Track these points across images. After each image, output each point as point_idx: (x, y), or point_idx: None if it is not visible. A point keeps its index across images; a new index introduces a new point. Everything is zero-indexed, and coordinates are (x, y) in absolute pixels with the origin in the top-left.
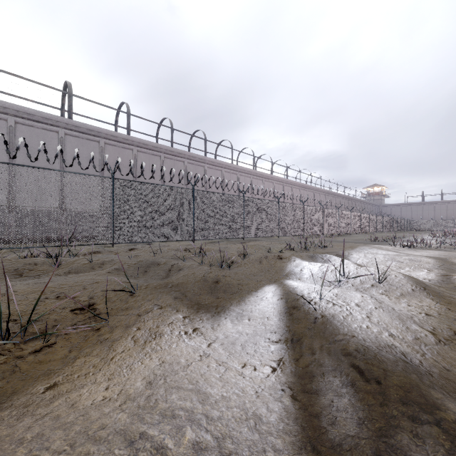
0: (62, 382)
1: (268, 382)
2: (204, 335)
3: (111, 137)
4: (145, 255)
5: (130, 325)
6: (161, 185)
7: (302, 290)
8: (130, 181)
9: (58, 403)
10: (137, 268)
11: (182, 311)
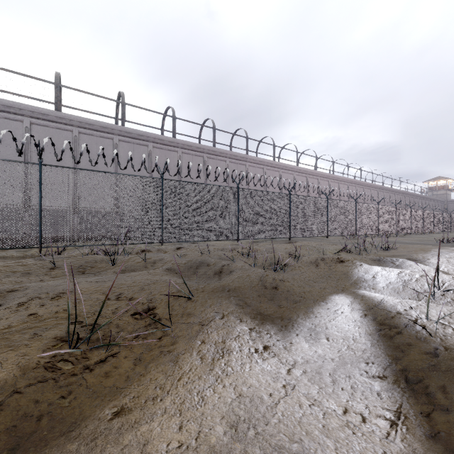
0: (129, 404)
1: (394, 446)
2: (278, 356)
3: (158, 141)
4: (193, 254)
5: (193, 336)
6: (206, 184)
7: (393, 305)
8: (177, 181)
9: (128, 438)
10: (187, 269)
11: (245, 322)
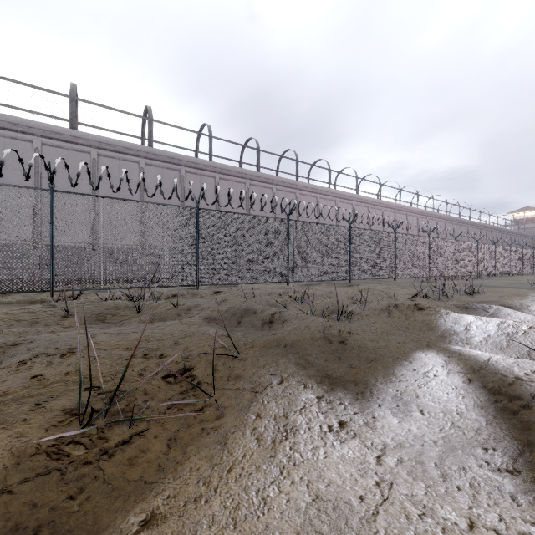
0: (162, 509)
1: None
2: (360, 436)
3: (192, 165)
4: (234, 300)
5: (245, 408)
6: (251, 215)
7: (507, 367)
8: (215, 211)
9: None
10: (229, 317)
11: (311, 387)
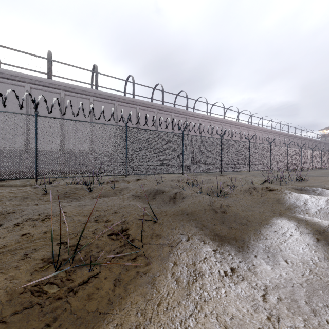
0: None
1: None
2: (247, 279)
3: (122, 100)
4: (149, 184)
5: (165, 258)
6: (159, 131)
7: None
8: (137, 128)
9: None
10: (147, 195)
11: (208, 243)
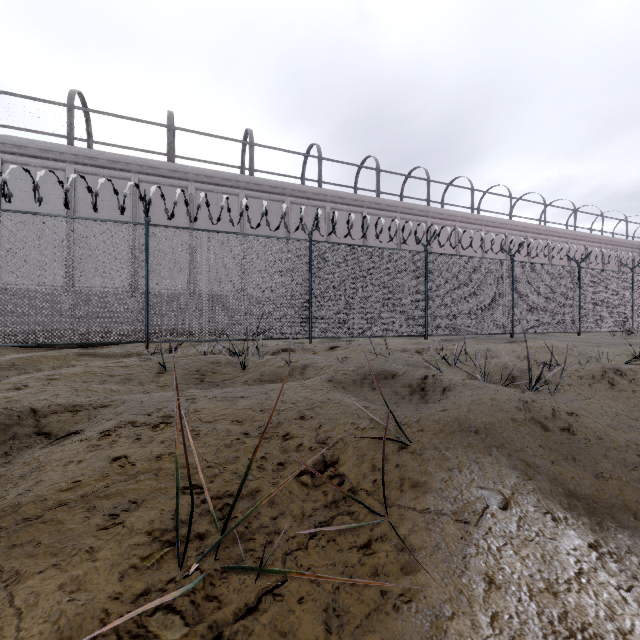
0: None
1: None
2: None
3: (298, 194)
4: (358, 357)
5: (454, 556)
6: (376, 248)
7: None
8: (332, 244)
9: None
10: (358, 380)
11: (563, 521)
